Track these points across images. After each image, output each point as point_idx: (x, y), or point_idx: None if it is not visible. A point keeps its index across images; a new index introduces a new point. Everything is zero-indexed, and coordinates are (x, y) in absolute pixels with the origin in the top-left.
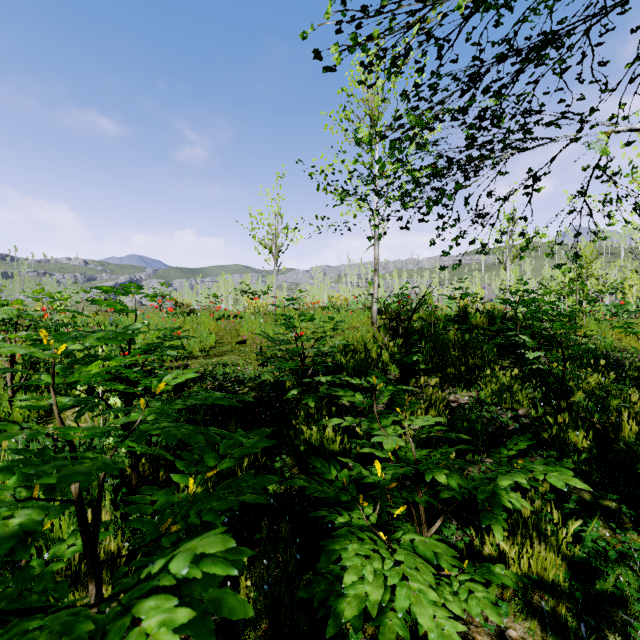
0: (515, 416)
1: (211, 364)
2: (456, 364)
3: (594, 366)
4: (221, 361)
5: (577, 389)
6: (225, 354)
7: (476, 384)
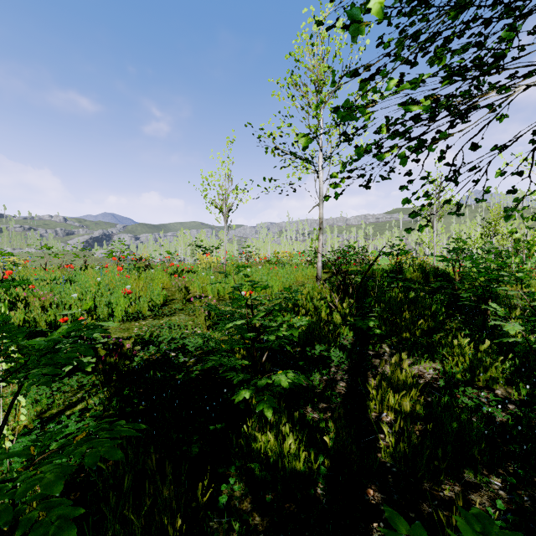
0: (496, 400)
1: (158, 327)
2: (410, 327)
3: None
4: (169, 322)
5: None
6: (174, 313)
7: (437, 353)
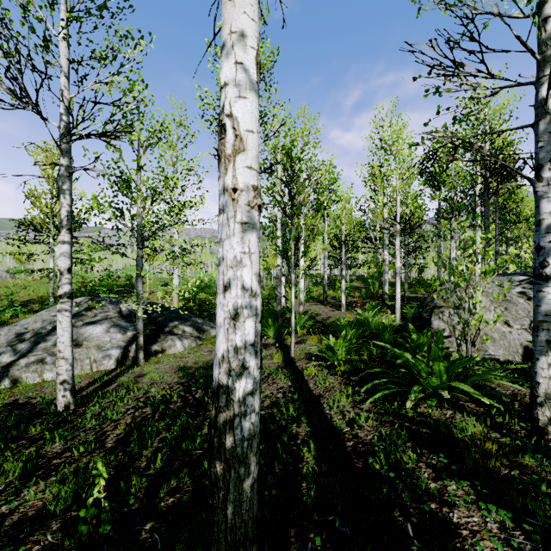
0: None
1: None
2: None
3: None
4: None
5: None
6: None
7: None
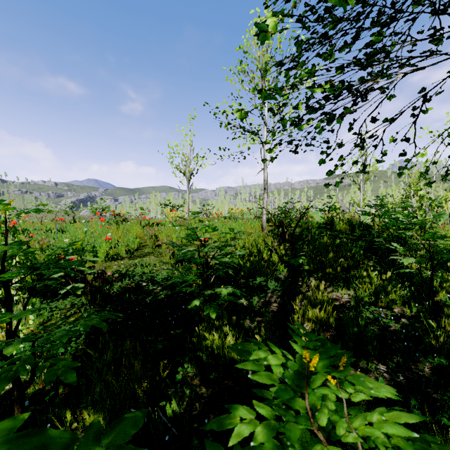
0: (393, 315)
1: (132, 265)
2: (333, 265)
3: (445, 266)
4: (142, 262)
5: (441, 289)
6: (146, 255)
7: (352, 283)
